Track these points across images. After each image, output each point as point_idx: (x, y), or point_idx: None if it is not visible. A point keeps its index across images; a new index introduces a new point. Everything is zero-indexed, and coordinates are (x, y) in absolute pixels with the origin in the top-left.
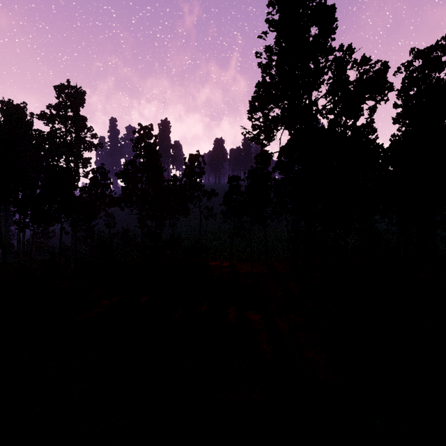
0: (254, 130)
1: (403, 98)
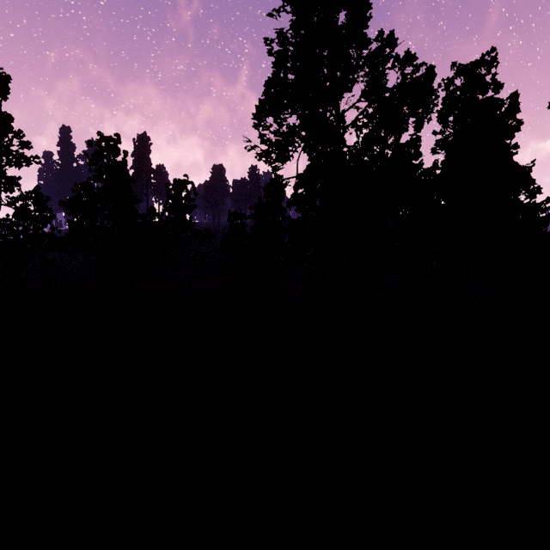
0: (262, 143)
1: (443, 123)
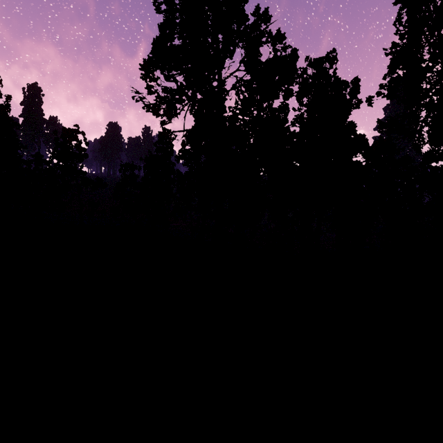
0: (149, 93)
1: (300, 102)
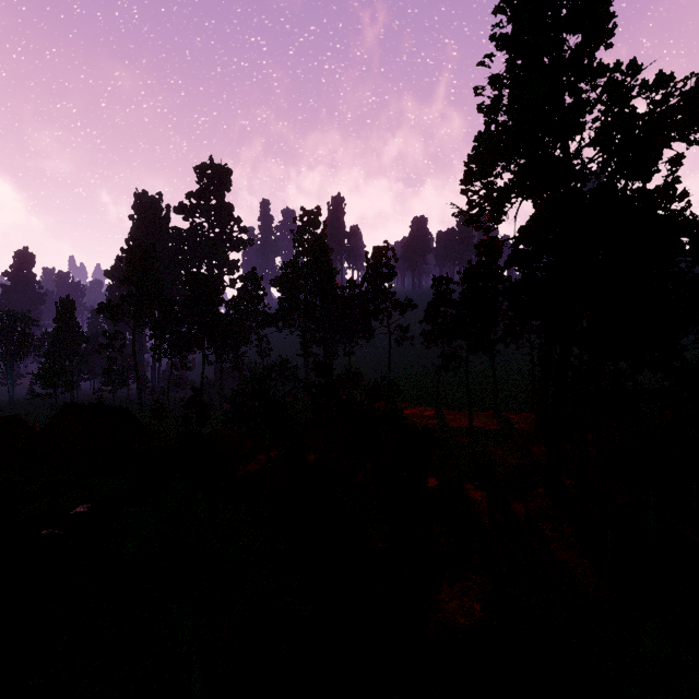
0: (470, 209)
1: None
